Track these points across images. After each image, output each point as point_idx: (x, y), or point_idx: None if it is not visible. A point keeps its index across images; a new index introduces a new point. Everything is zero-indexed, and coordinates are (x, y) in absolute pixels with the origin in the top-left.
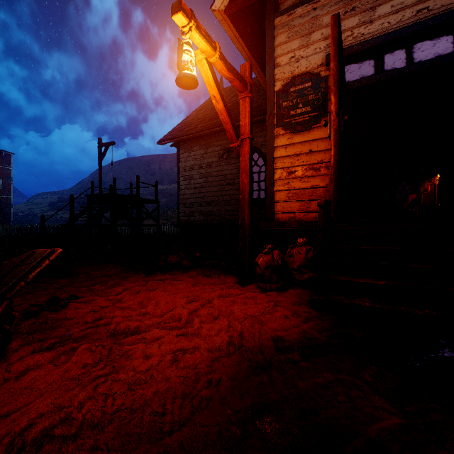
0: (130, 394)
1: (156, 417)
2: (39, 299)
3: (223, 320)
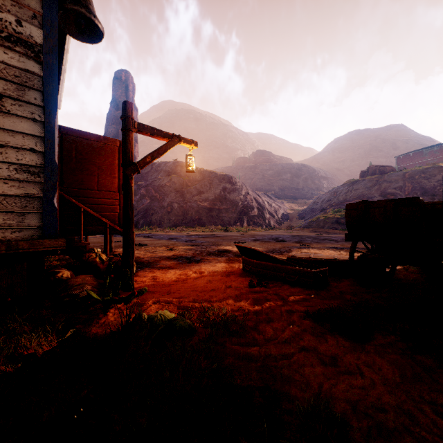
0: (210, 266)
1: (206, 265)
2: (276, 288)
3: (179, 273)
